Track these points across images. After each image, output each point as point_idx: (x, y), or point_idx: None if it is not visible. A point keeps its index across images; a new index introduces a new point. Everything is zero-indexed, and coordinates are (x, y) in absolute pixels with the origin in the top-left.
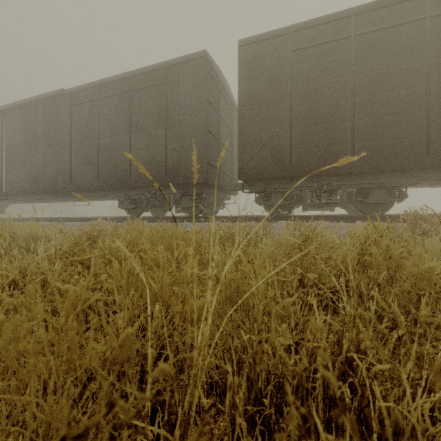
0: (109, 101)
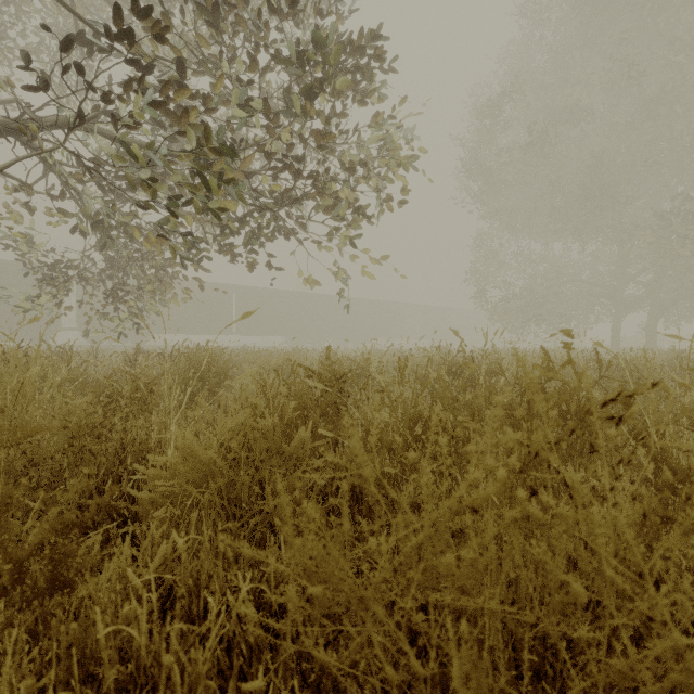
0: None
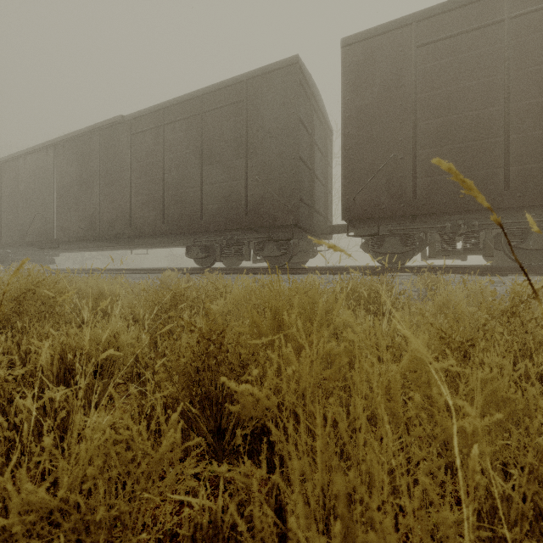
0: (176, 127)
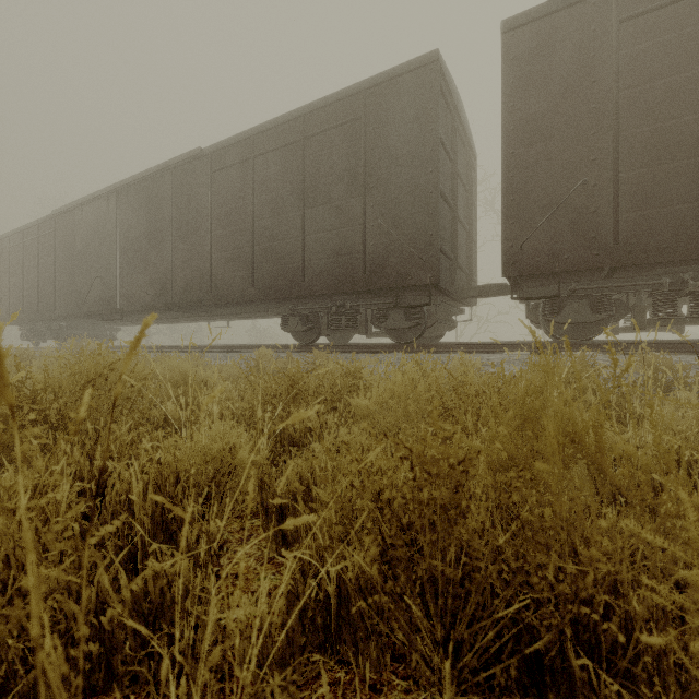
0: (270, 159)
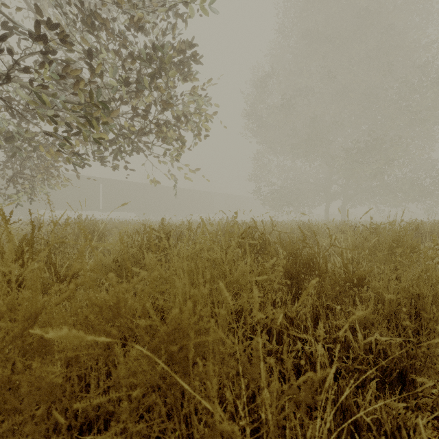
0: None
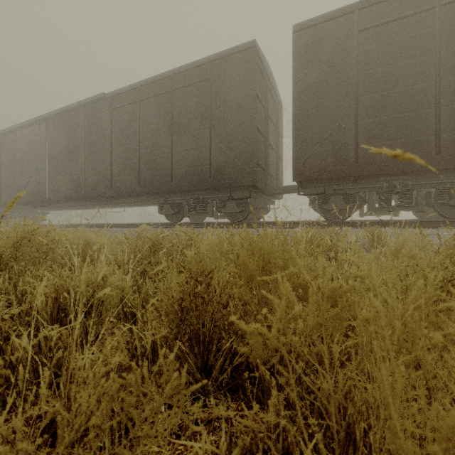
0: (150, 102)
